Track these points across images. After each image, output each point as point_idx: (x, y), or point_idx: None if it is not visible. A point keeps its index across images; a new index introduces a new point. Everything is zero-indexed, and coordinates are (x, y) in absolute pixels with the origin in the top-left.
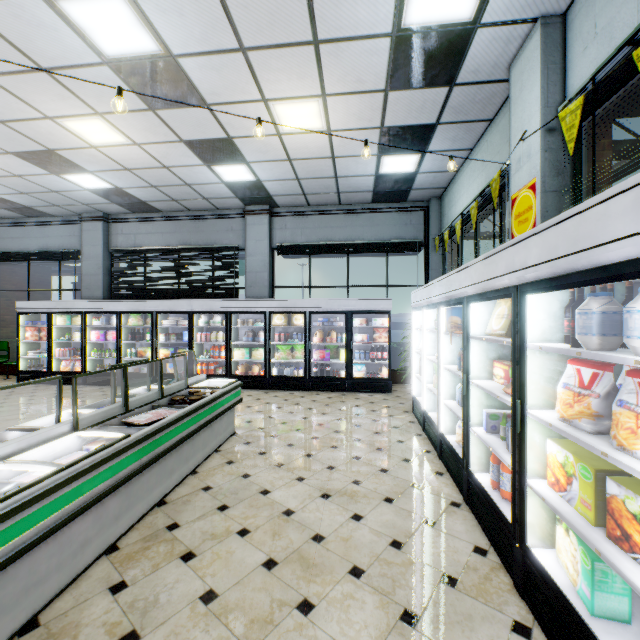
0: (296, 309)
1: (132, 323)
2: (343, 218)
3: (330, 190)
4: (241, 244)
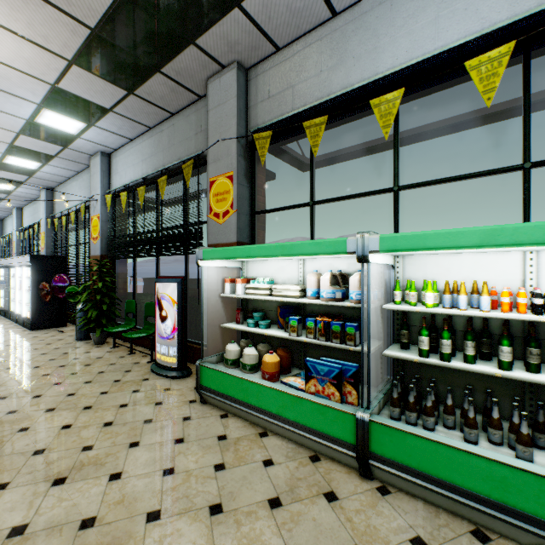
0: None
1: None
2: None
3: None
4: None
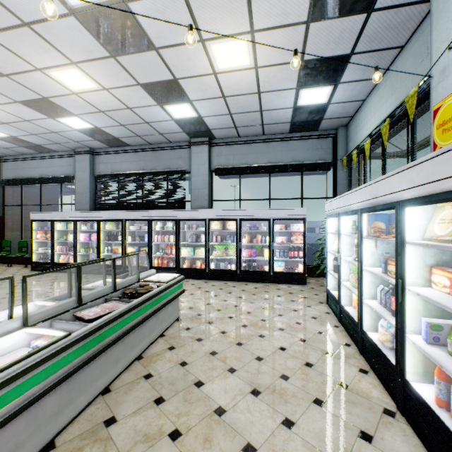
0: (229, 217)
1: (108, 228)
2: (266, 145)
3: (256, 123)
4: (188, 168)
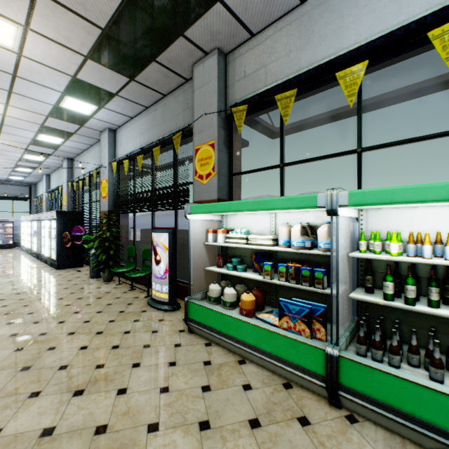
0: None
1: None
2: None
3: None
4: None
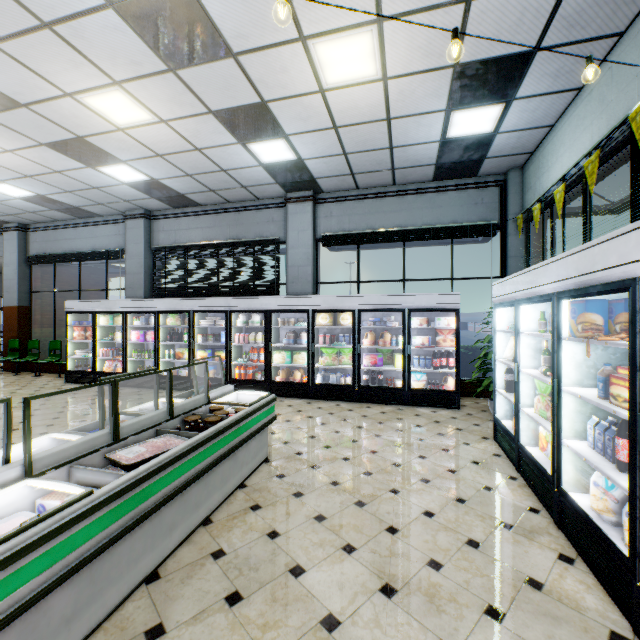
0: (343, 307)
1: (170, 323)
2: (398, 201)
3: (383, 166)
4: (282, 236)
